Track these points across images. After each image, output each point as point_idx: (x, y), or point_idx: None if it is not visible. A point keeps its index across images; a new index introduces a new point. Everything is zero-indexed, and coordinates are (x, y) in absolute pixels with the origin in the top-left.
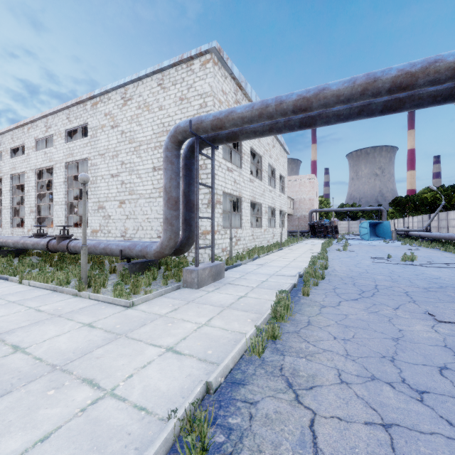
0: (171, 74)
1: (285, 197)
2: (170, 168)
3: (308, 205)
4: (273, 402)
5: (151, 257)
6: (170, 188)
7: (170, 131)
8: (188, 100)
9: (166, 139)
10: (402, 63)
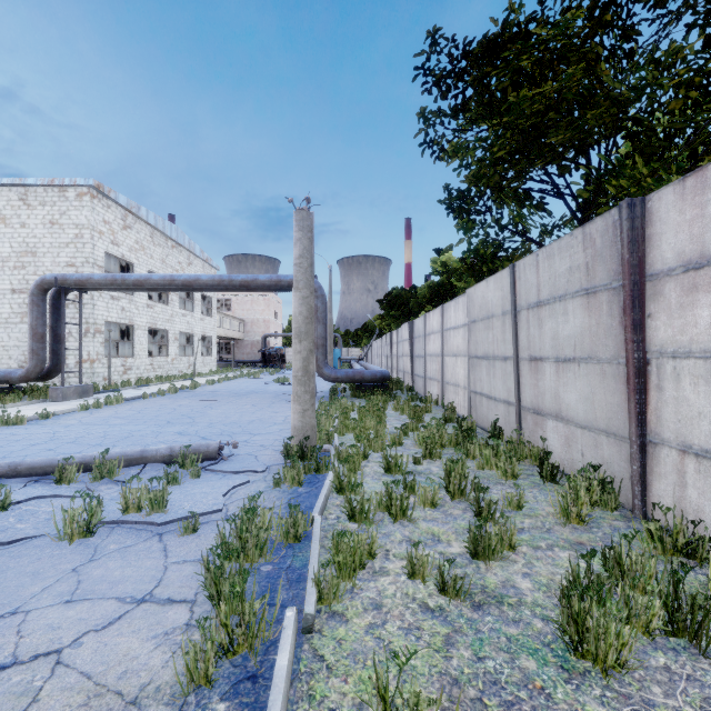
0: (39, 193)
1: (213, 320)
2: (37, 310)
3: (262, 327)
4: (80, 415)
5: (16, 382)
6: (36, 325)
7: (37, 281)
8: (60, 226)
9: (32, 286)
10: (187, 275)
